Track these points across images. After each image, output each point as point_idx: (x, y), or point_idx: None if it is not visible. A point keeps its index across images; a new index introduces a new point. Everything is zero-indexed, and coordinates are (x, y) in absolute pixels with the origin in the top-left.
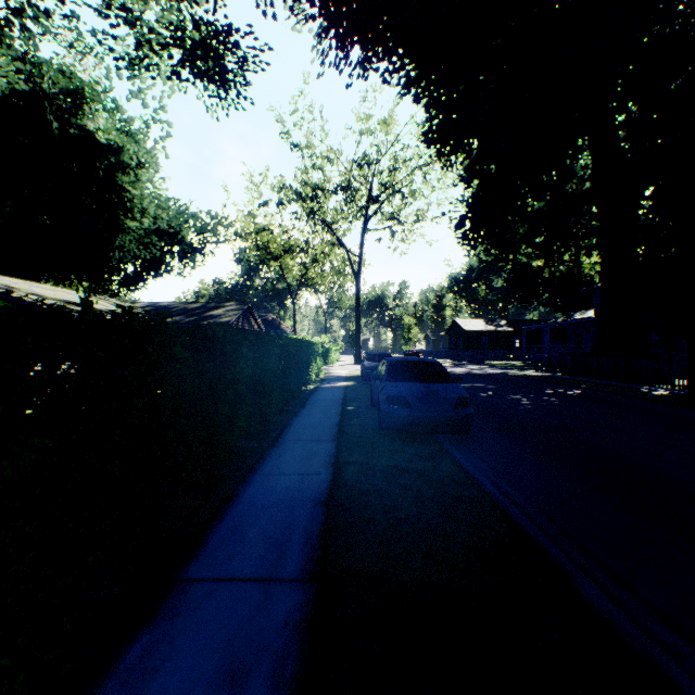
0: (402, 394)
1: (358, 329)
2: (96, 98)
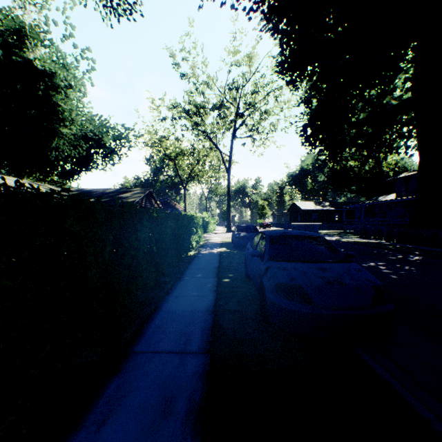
0: (296, 282)
1: (229, 208)
2: (35, 36)
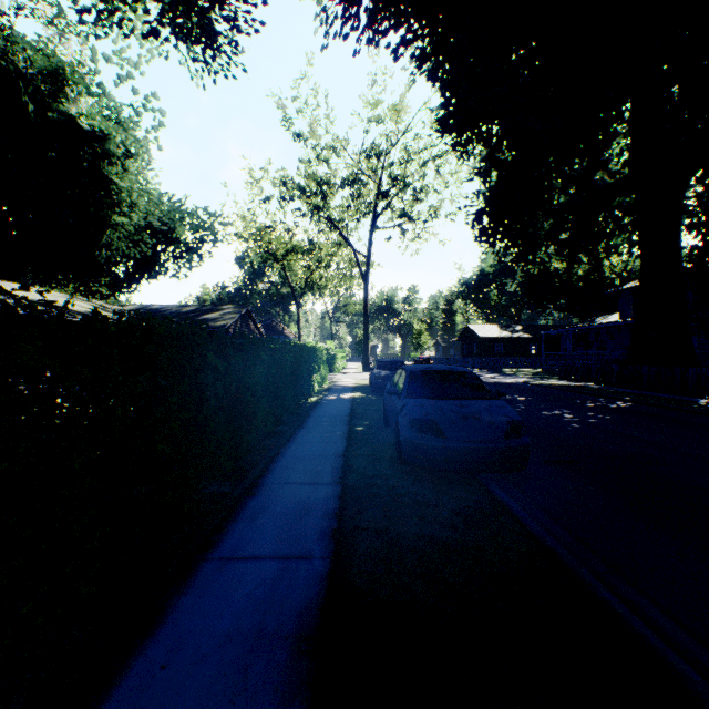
0: (431, 417)
1: (366, 334)
2: (78, 80)
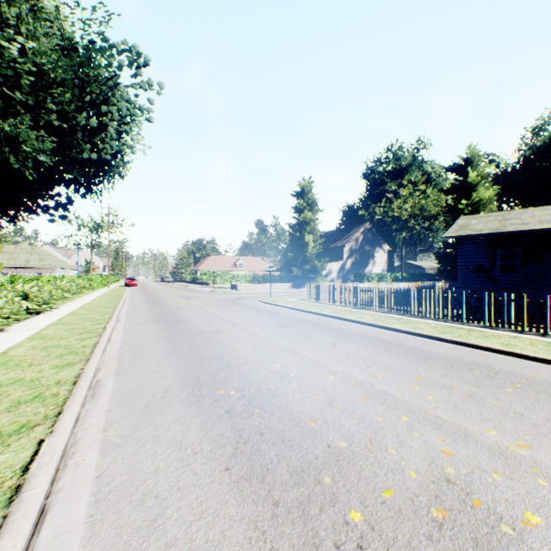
0: None
1: None
2: None
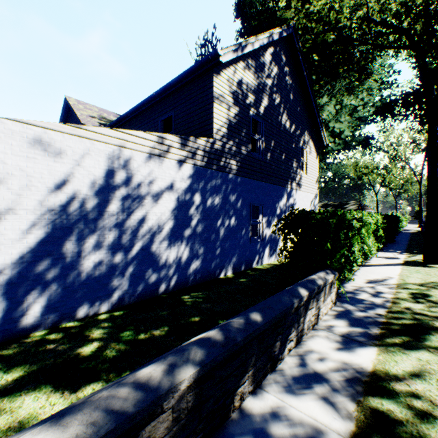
0: None
1: (420, 210)
2: None
